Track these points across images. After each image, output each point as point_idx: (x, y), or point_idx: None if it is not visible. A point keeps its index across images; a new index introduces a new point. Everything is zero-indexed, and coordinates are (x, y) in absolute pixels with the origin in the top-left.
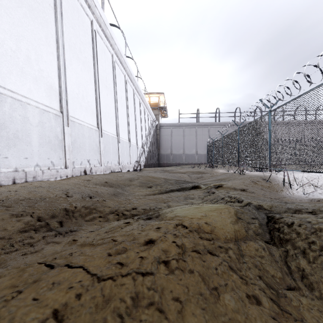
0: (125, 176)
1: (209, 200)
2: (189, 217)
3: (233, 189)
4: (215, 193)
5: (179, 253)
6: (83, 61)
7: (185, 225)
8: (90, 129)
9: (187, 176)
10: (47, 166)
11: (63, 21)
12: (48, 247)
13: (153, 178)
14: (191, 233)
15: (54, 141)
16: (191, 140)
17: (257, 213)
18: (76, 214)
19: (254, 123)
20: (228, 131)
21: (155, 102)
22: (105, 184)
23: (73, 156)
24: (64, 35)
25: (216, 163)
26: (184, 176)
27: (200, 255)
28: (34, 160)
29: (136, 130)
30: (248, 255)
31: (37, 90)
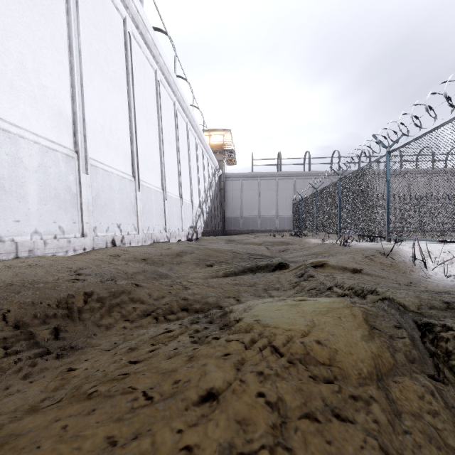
0: (173, 249)
1: (306, 288)
2: (284, 328)
3: (340, 269)
4: (314, 276)
5: (274, 424)
6: (110, 77)
7: (279, 348)
8: (122, 179)
9: (265, 248)
10: (52, 234)
11: (79, 15)
12: (17, 385)
13: (216, 252)
14: (292, 368)
15: (64, 195)
16: (269, 197)
17: (399, 315)
18: (85, 314)
19: (363, 171)
20: (323, 185)
21: (218, 142)
22: (142, 261)
23: (95, 219)
24: (81, 36)
25: (306, 229)
26: (261, 248)
27: (318, 425)
28: (31, 224)
29: (190, 182)
30: (408, 411)
31: (37, 117)
